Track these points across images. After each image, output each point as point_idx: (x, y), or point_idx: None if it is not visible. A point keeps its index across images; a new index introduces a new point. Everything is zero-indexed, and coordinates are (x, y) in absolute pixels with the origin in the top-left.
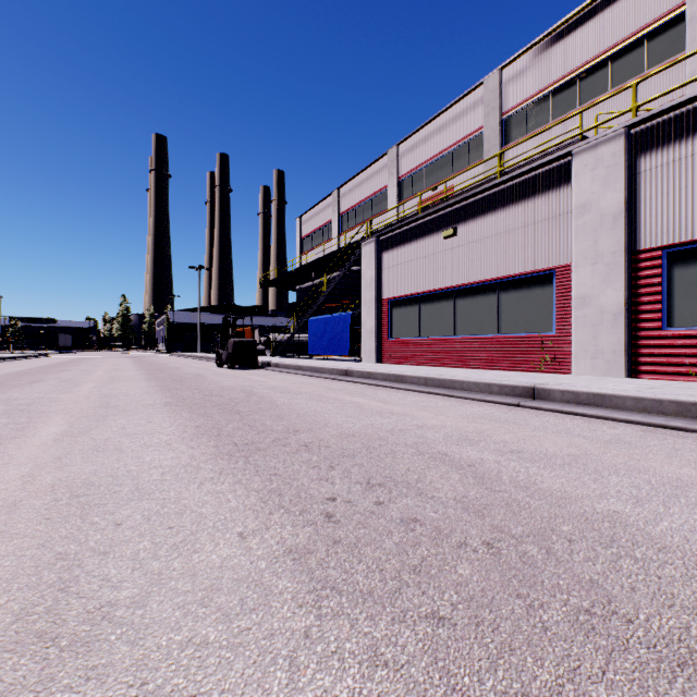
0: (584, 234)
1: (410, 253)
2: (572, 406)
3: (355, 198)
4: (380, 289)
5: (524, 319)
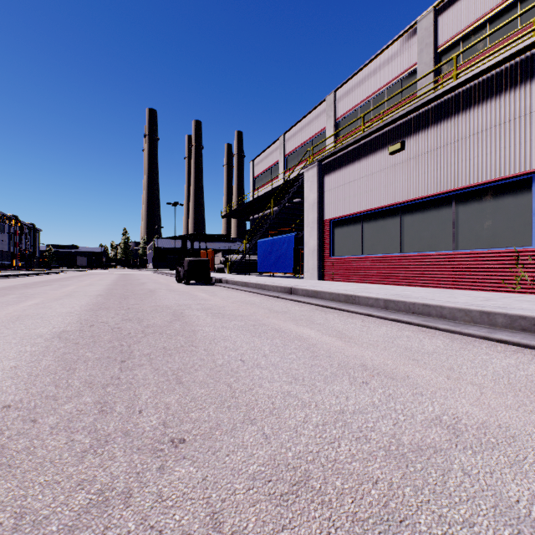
0: None
1: (352, 173)
2: None
3: (298, 141)
4: (322, 210)
5: (489, 233)
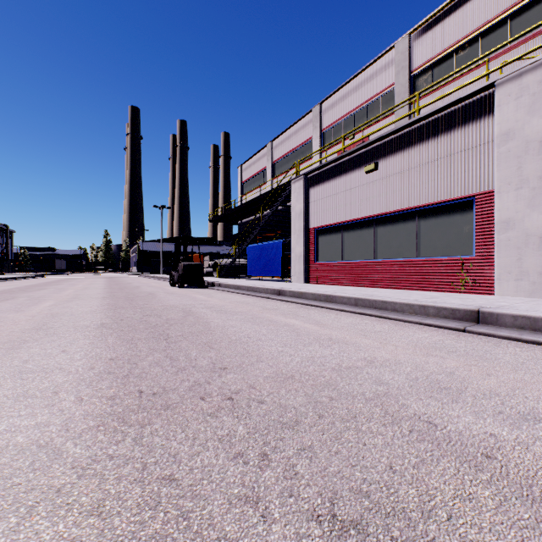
0: (507, 161)
1: (334, 187)
2: (530, 334)
3: (285, 149)
4: (308, 219)
5: (443, 243)
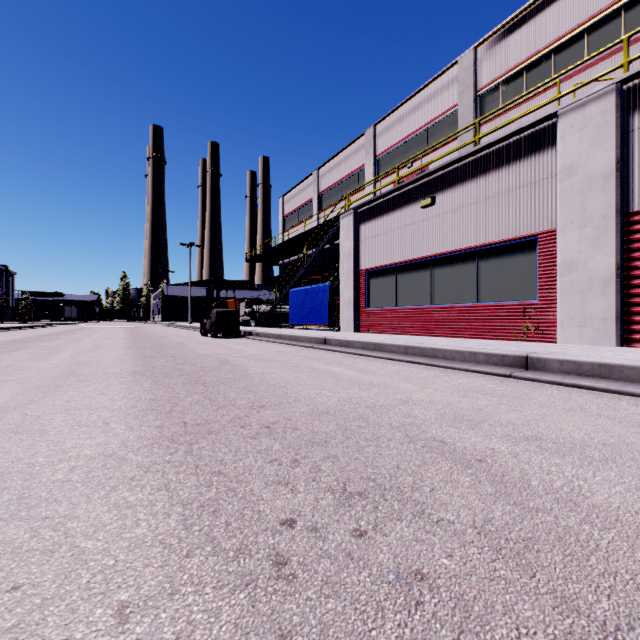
0: (570, 197)
1: (387, 224)
2: (574, 378)
3: (334, 177)
4: (358, 260)
5: (504, 287)
